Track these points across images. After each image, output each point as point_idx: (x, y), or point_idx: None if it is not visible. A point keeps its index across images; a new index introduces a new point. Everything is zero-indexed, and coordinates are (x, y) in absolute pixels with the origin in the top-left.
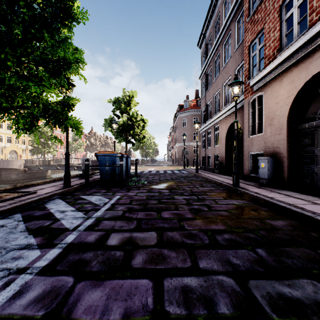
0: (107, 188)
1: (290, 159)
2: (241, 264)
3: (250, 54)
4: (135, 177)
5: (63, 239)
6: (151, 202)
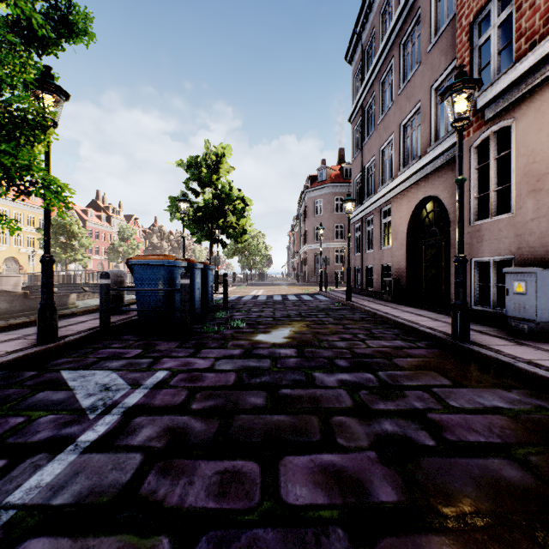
0: (149, 342)
1: None
2: None
3: (473, 43)
4: (223, 310)
5: None
6: (247, 402)
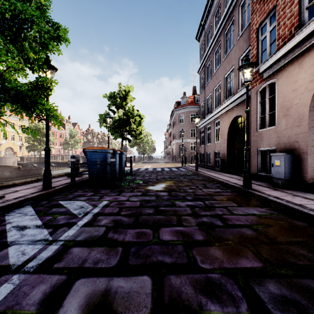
0: (96, 189)
1: (313, 155)
2: None
3: (259, 38)
4: (130, 175)
5: None
6: (145, 212)
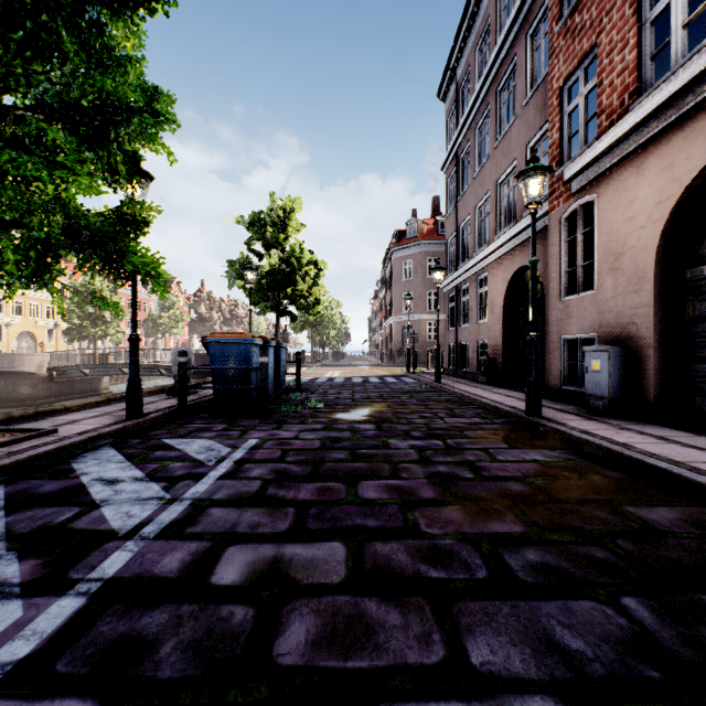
0: (230, 419)
1: (664, 351)
2: (591, 654)
3: (564, 108)
4: (296, 392)
5: (96, 566)
6: (332, 457)
